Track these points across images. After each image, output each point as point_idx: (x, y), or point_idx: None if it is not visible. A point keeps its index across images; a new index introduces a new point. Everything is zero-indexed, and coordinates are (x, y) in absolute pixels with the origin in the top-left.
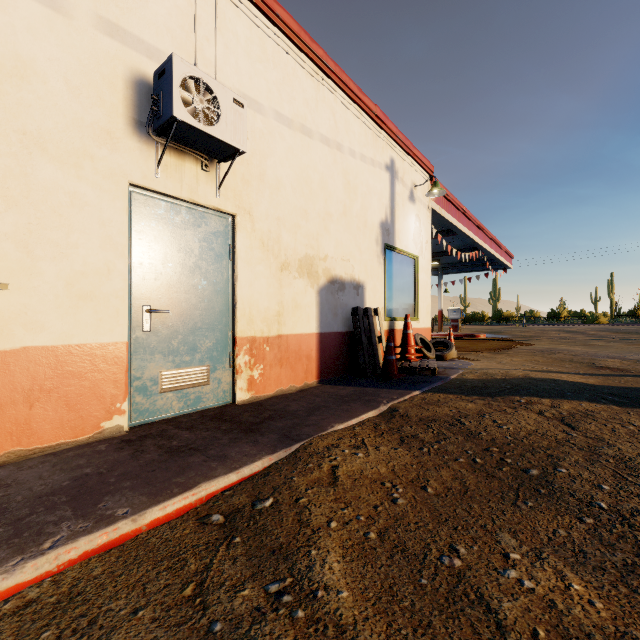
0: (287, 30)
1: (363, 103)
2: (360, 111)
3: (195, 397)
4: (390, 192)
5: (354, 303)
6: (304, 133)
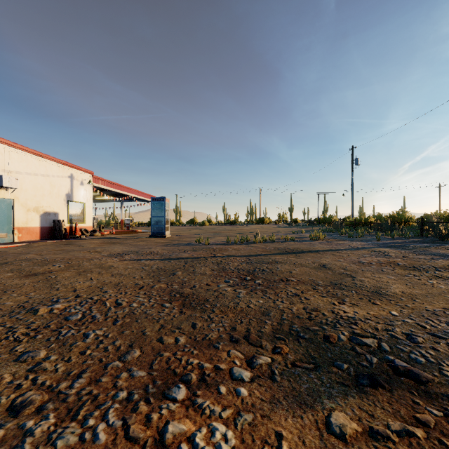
0: (30, 152)
1: (58, 161)
2: (57, 163)
3: (4, 240)
4: (71, 184)
5: (54, 218)
6: (35, 175)
